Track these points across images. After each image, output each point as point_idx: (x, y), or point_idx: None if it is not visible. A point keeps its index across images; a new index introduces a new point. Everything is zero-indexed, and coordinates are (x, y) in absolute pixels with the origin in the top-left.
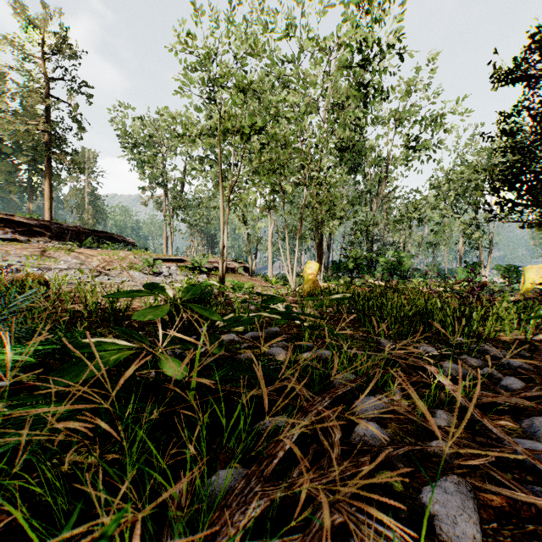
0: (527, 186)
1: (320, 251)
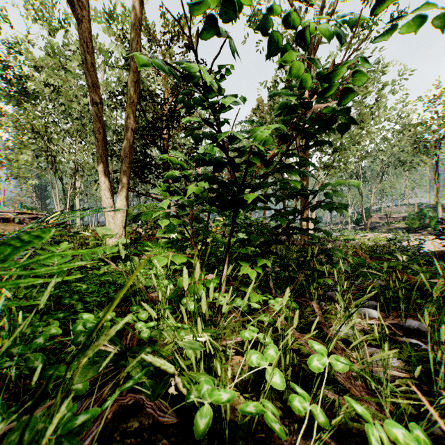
0: (133, 171)
1: None
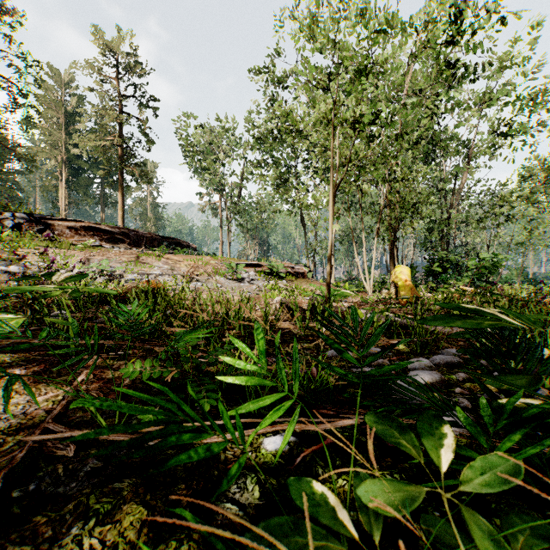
0: None
1: (393, 254)
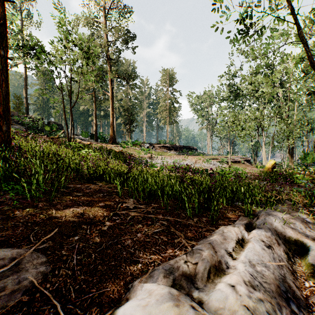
0: None
1: (291, 152)
